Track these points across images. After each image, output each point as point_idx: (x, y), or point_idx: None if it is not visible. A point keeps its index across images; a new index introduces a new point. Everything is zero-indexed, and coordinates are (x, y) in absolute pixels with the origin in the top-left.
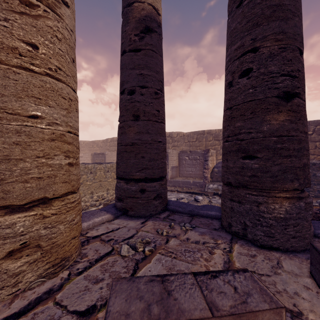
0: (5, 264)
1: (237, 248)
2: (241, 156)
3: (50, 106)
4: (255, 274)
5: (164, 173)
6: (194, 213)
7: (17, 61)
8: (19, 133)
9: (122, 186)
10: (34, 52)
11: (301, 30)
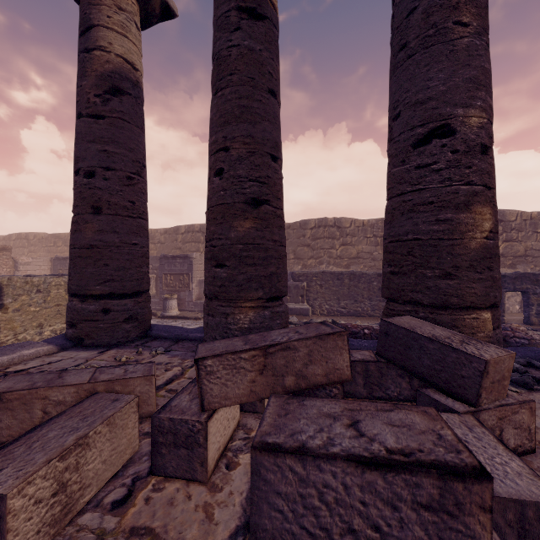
0: None
1: None
2: (214, 265)
3: None
4: None
5: (143, 287)
6: (181, 338)
7: None
8: None
9: (74, 306)
10: None
11: (273, 135)
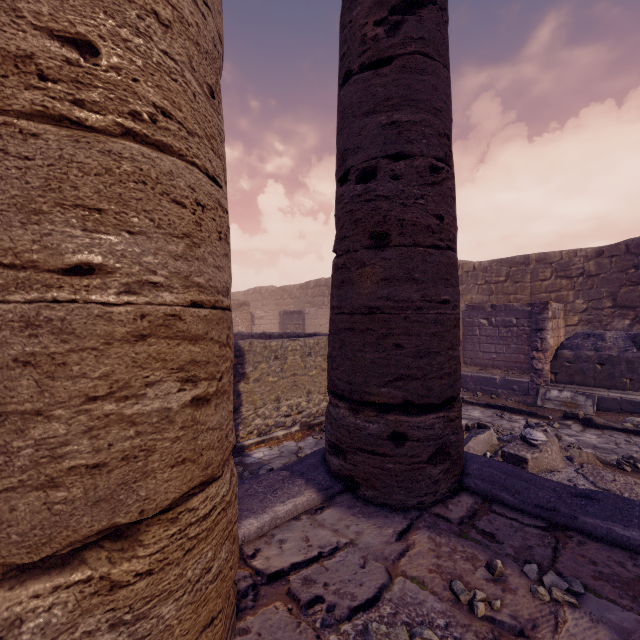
0: None
1: None
2: None
3: (134, 232)
4: None
5: (457, 389)
6: (557, 519)
7: (33, 98)
8: (32, 327)
9: (342, 419)
10: (86, 65)
11: None
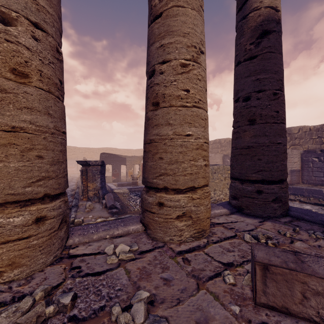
0: (176, 222)
1: None
2: None
3: (196, 127)
4: None
5: (285, 176)
6: None
7: (180, 103)
8: (181, 146)
9: (237, 186)
10: (188, 94)
11: None
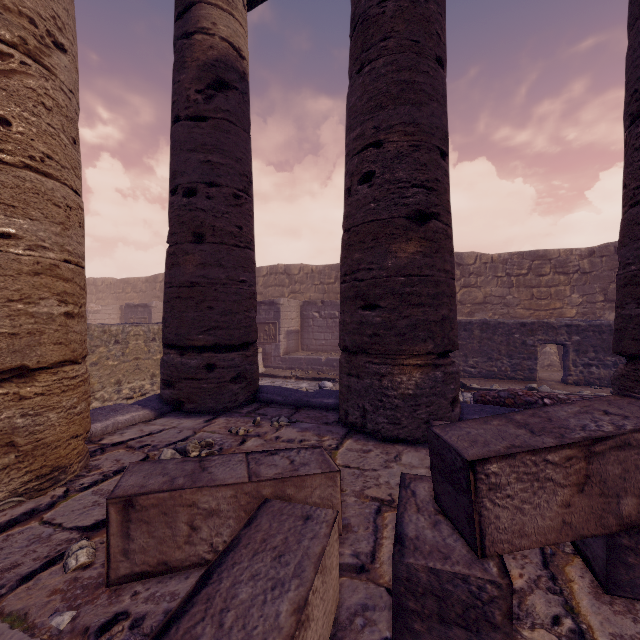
0: None
1: (348, 444)
2: (360, 306)
3: (33, 219)
4: (358, 470)
5: (252, 337)
6: (301, 404)
7: None
8: None
9: (172, 360)
10: (4, 130)
11: (442, 121)
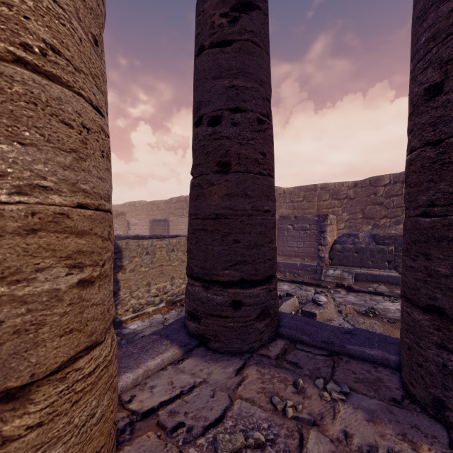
0: None
1: None
2: None
3: (25, 143)
4: None
5: (274, 269)
6: (334, 349)
7: None
8: None
9: (197, 294)
10: None
11: None
